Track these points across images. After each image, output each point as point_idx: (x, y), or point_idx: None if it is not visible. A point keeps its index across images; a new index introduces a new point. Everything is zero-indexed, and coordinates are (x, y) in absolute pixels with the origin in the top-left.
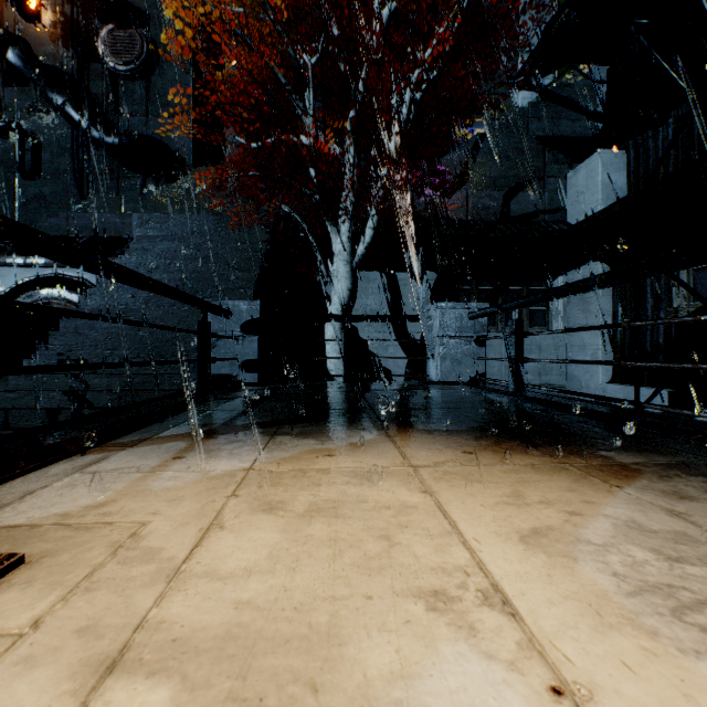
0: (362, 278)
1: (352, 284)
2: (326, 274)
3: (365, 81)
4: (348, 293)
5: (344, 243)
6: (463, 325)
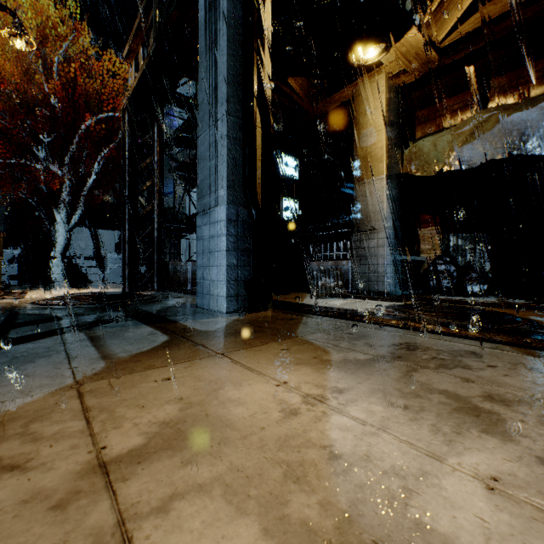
0: (75, 231)
1: (68, 238)
2: (51, 232)
3: (75, 147)
4: (65, 242)
5: (63, 218)
6: (118, 262)
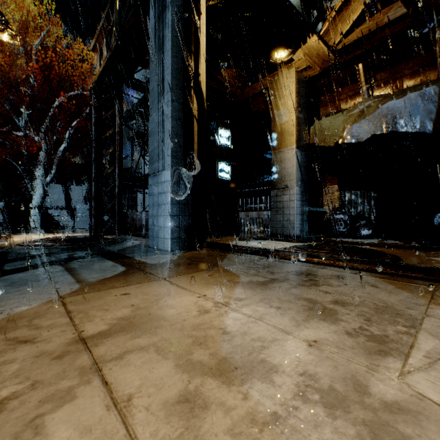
0: (50, 187)
1: (44, 192)
2: (30, 187)
3: (50, 118)
4: (42, 196)
5: (40, 176)
6: (86, 212)
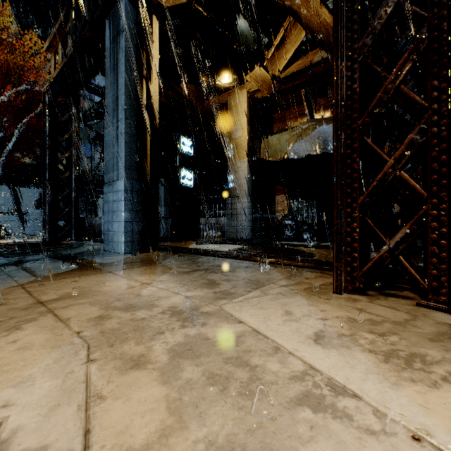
0: None
1: None
2: None
3: None
4: None
5: None
6: (38, 217)
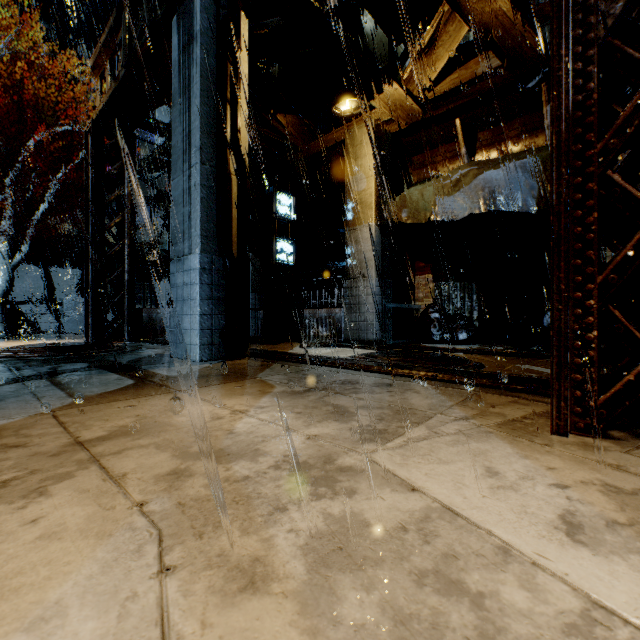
0: (19, 269)
1: (11, 278)
2: None
3: (20, 165)
4: (7, 283)
5: (3, 253)
6: (79, 308)
